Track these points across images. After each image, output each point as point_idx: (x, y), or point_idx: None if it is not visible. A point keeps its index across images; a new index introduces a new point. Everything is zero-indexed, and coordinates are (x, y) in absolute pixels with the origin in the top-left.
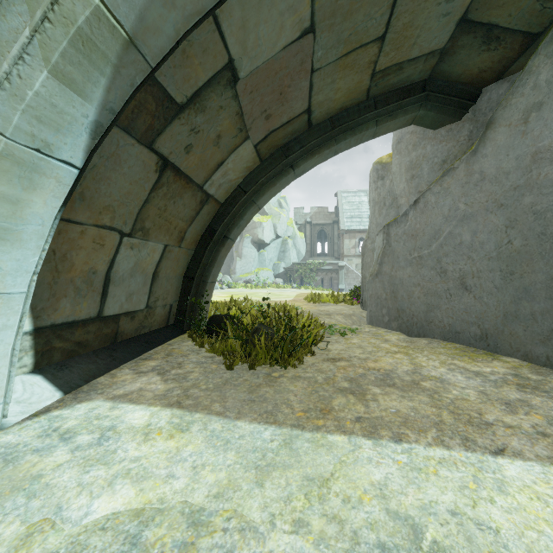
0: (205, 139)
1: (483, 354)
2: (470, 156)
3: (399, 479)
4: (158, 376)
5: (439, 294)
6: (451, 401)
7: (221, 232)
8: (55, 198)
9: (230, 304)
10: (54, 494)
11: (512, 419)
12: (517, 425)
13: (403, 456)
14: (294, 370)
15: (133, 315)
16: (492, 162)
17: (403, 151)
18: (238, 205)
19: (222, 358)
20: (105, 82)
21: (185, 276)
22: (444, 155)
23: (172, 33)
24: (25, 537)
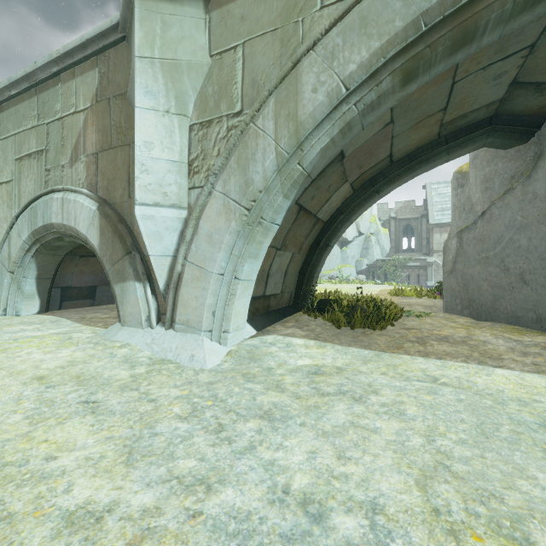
0: (322, 190)
1: (534, 332)
2: (525, 180)
3: (434, 368)
4: (298, 329)
5: (503, 287)
6: (484, 349)
7: (324, 242)
8: (270, 239)
9: (325, 294)
10: (281, 358)
11: (521, 358)
12: (521, 360)
13: (439, 363)
14: (379, 331)
15: (275, 296)
16: (542, 185)
17: (478, 166)
18: (336, 222)
19: (331, 324)
20: (296, 191)
21: (299, 273)
22: (512, 172)
23: (323, 165)
24: (279, 365)
